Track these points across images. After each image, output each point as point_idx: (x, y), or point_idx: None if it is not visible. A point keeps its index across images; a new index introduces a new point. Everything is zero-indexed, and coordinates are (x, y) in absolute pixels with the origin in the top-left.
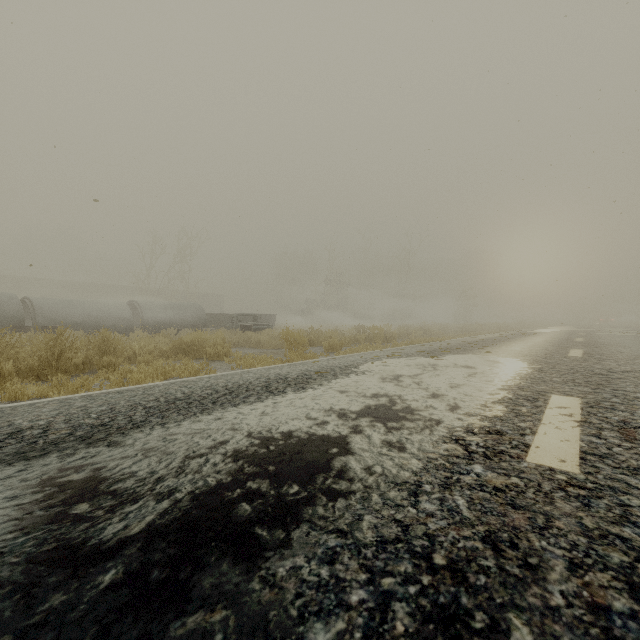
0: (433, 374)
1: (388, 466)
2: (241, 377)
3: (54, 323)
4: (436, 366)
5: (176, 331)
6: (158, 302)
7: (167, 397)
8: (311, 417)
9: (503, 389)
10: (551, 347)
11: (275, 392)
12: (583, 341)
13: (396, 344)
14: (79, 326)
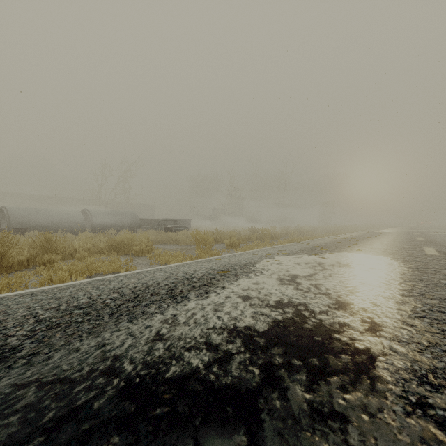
0: (325, 274)
1: None
2: (152, 276)
3: (24, 226)
4: (323, 265)
5: (116, 232)
6: (104, 210)
7: (70, 303)
8: (212, 344)
9: (405, 295)
10: (405, 245)
11: (178, 298)
12: (425, 240)
13: (281, 242)
14: (43, 228)
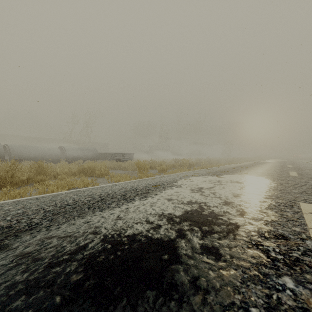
0: (220, 187)
1: (212, 278)
2: (111, 188)
3: (20, 157)
4: (220, 182)
5: (82, 161)
6: (74, 147)
7: (62, 203)
8: (149, 221)
9: (267, 198)
10: (278, 170)
11: (128, 199)
12: (292, 167)
13: (195, 168)
14: (33, 159)
